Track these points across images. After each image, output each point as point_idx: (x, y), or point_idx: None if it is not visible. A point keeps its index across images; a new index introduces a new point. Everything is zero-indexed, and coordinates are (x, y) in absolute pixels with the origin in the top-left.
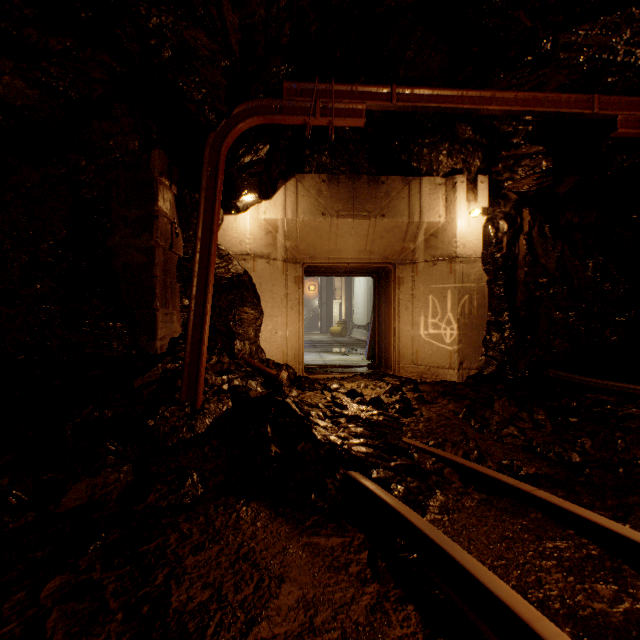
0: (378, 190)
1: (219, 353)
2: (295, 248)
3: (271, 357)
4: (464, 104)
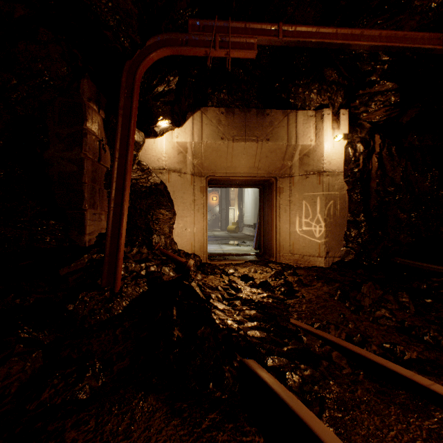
0: (264, 120)
1: (139, 245)
2: (200, 165)
3: (182, 248)
4: (338, 40)
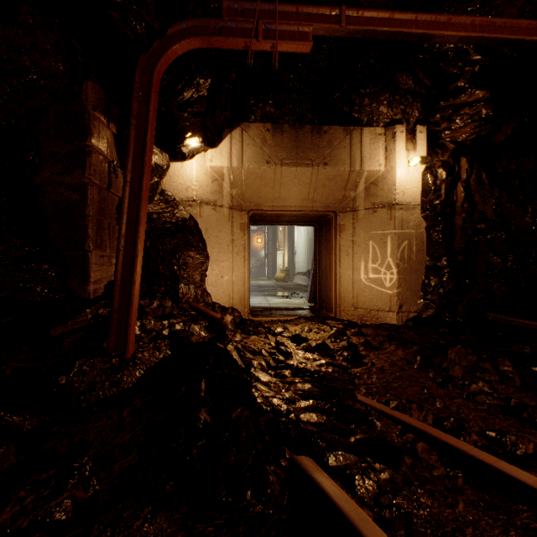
0: (321, 139)
1: (161, 297)
2: (241, 196)
3: (217, 301)
4: (418, 29)
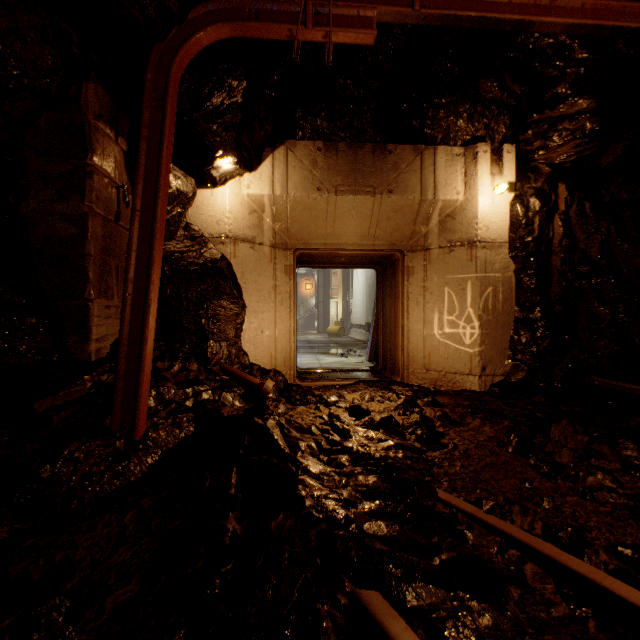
0: (384, 161)
1: (184, 358)
2: (285, 231)
3: (256, 361)
4: (513, 13)
